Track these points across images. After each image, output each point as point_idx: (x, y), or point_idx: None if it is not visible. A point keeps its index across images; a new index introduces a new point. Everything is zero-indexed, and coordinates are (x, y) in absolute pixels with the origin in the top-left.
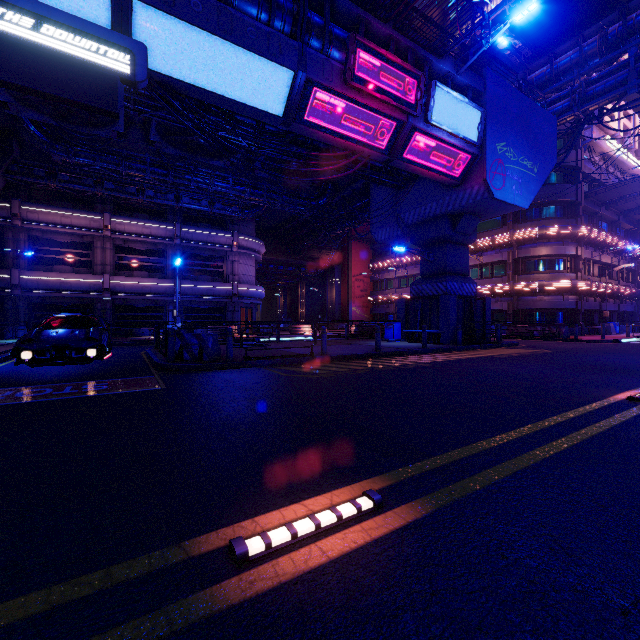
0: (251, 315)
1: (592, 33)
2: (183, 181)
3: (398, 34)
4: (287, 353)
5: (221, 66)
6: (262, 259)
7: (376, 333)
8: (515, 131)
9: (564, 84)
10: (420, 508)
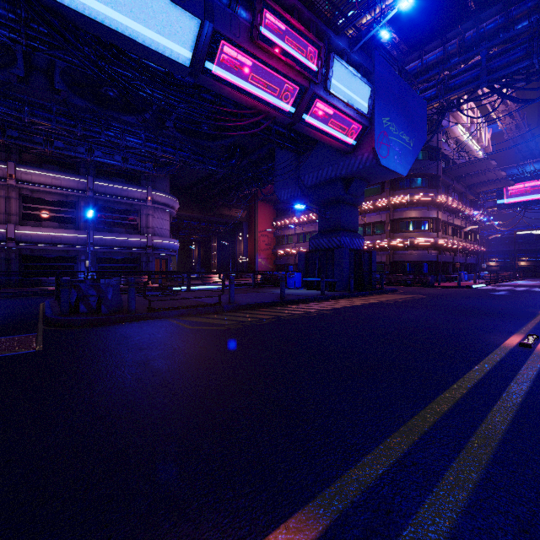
0: (165, 265)
1: (453, 36)
2: (93, 133)
3: (301, 5)
4: (195, 302)
5: (120, 1)
6: (177, 215)
7: (281, 282)
8: (397, 109)
9: (431, 77)
10: None
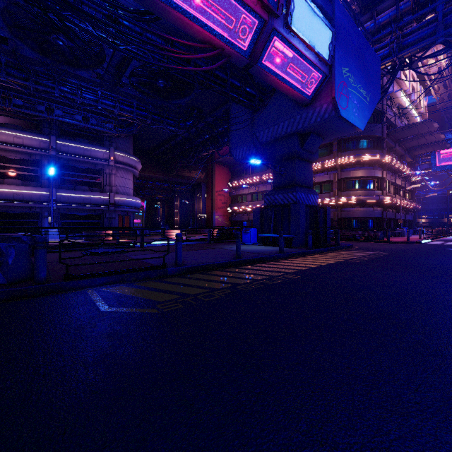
0: (129, 222)
1: None
2: (46, 87)
3: None
4: (137, 263)
5: None
6: (141, 176)
7: (236, 239)
8: (355, 61)
9: (383, 37)
10: None
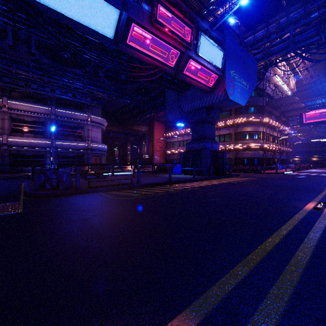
0: (99, 160)
1: (273, 22)
2: (54, 80)
3: (181, 2)
4: (117, 182)
5: None
6: (106, 129)
7: (169, 170)
8: (239, 65)
9: (260, 46)
10: None
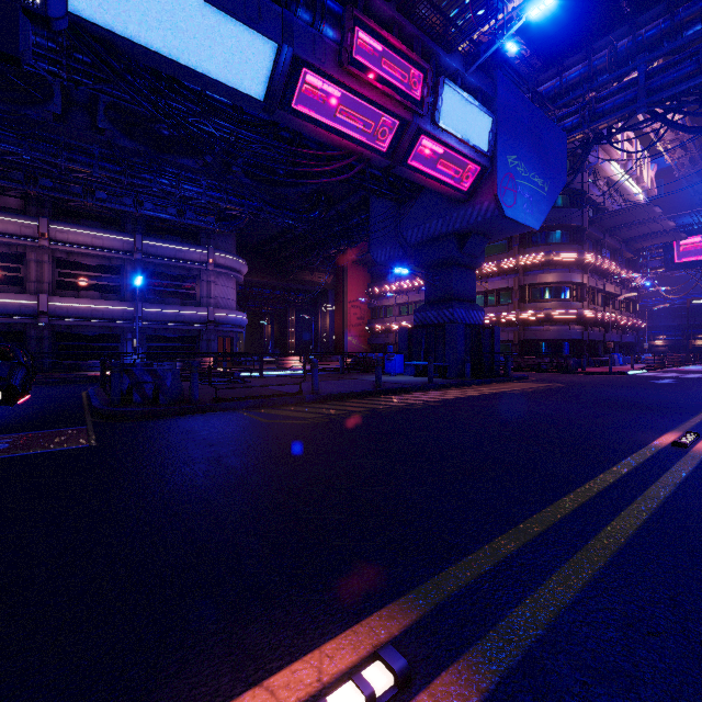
0: (231, 345)
1: (601, 47)
2: (143, 181)
3: (402, 17)
4: (270, 391)
5: (182, 26)
6: (244, 281)
7: (377, 366)
8: (526, 144)
9: (573, 100)
10: (473, 678)
